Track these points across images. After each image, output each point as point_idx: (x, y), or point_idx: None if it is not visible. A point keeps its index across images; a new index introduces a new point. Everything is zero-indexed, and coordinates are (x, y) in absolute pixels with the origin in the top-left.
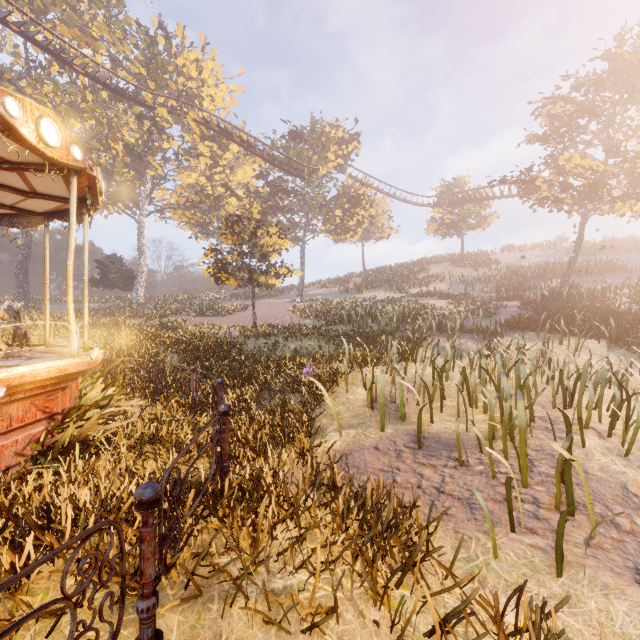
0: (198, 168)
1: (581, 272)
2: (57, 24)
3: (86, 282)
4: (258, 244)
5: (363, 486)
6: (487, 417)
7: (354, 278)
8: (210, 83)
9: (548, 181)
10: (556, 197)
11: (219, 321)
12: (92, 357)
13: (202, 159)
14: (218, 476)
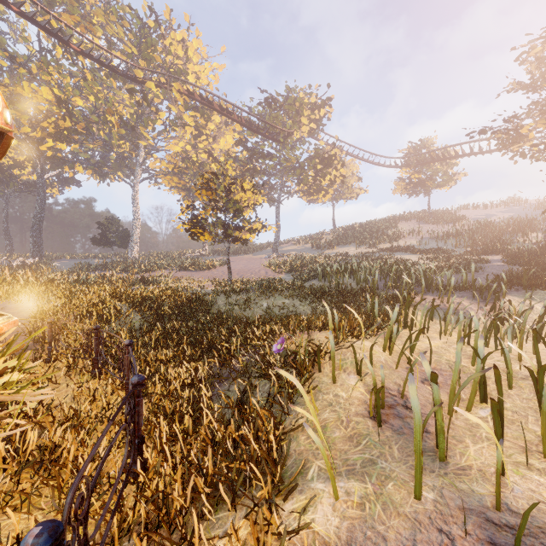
0: (184, 138)
1: None
2: (61, 13)
3: None
4: (232, 198)
5: None
6: None
7: (325, 235)
8: (195, 61)
9: (536, 128)
10: (545, 144)
11: (199, 275)
12: None
13: (187, 129)
14: None
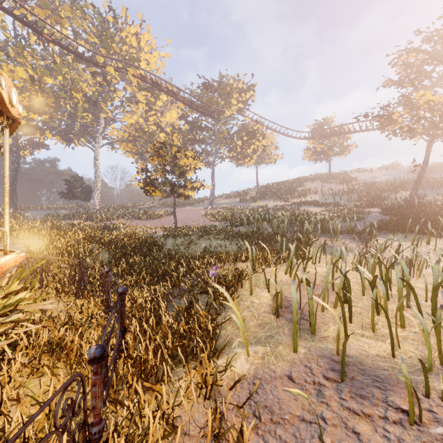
0: (137, 112)
1: (424, 186)
2: (34, 7)
3: (6, 190)
4: (177, 164)
5: None
6: (406, 333)
7: (250, 191)
8: (146, 50)
9: (403, 115)
10: (409, 127)
11: (150, 223)
12: None
13: (140, 105)
14: None
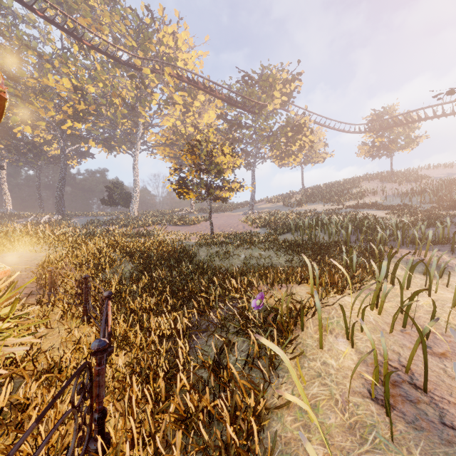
0: (175, 115)
1: None
2: (77, 17)
3: None
4: (213, 161)
5: None
6: None
7: (295, 195)
8: (183, 49)
9: None
10: None
11: (186, 229)
12: None
13: (177, 107)
14: None
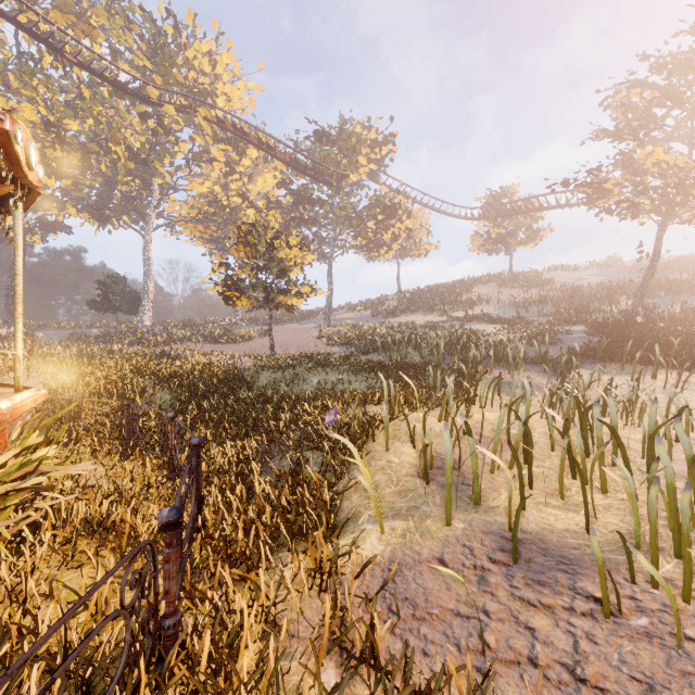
0: (212, 176)
1: (654, 292)
2: (49, 10)
3: (19, 295)
4: (275, 256)
5: (435, 688)
6: (609, 500)
7: (388, 300)
8: (225, 79)
9: (621, 183)
10: (631, 201)
11: (233, 349)
12: (1, 405)
13: (216, 165)
14: (143, 663)
